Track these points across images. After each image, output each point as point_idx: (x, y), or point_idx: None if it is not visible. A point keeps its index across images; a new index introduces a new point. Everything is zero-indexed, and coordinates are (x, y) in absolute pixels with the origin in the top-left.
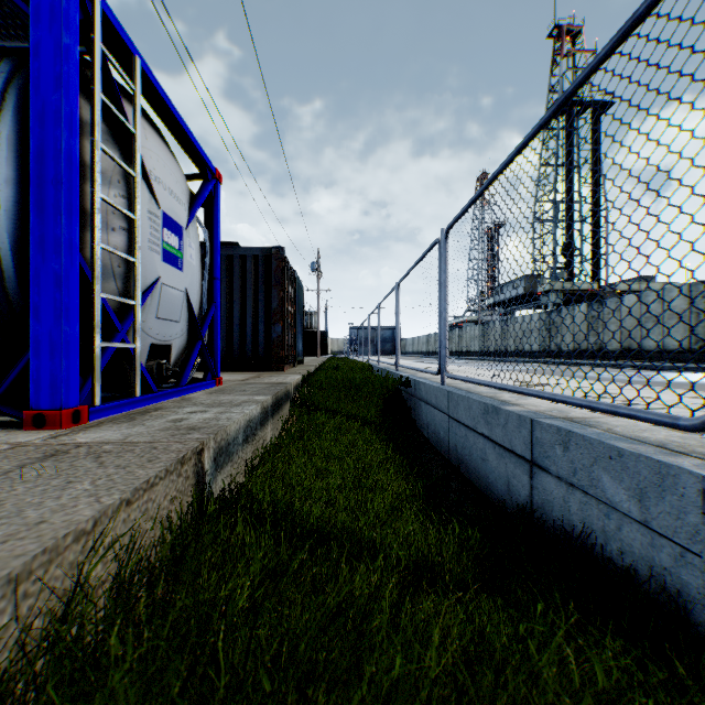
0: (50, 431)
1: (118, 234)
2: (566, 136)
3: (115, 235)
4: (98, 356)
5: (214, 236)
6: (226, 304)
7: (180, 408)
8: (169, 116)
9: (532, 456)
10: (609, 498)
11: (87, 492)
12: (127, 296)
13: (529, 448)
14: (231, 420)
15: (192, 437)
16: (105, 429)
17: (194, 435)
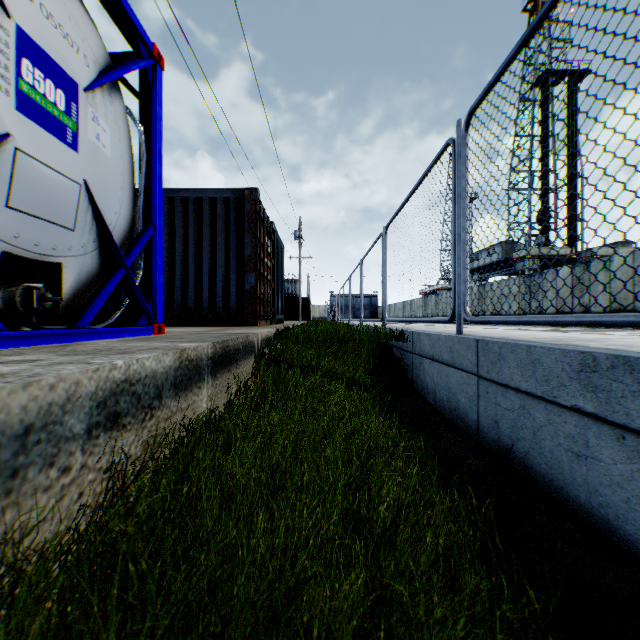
0: None
1: None
2: (542, 105)
3: None
4: None
5: (152, 136)
6: (194, 252)
7: (8, 355)
8: None
9: None
10: None
11: None
12: None
13: None
14: (29, 378)
15: None
16: None
17: None
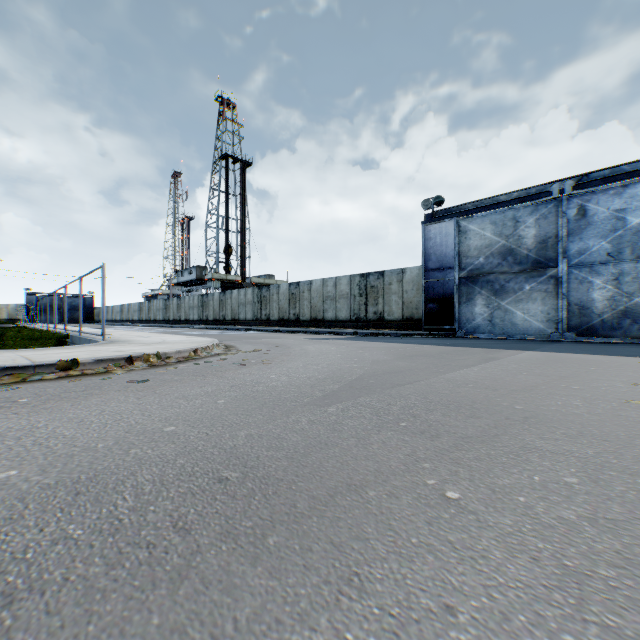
0: None
1: None
2: (226, 175)
3: None
4: None
5: None
6: None
7: None
8: None
9: None
10: None
11: None
12: None
13: None
14: None
15: None
16: None
17: None
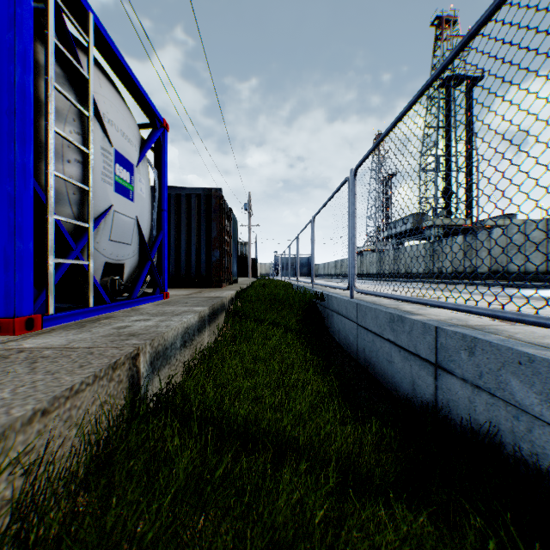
0: (3, 337)
1: (73, 165)
2: (445, 103)
3: (70, 166)
4: (52, 270)
5: (162, 175)
6: (175, 234)
7: (127, 316)
8: (121, 70)
9: (437, 360)
10: (518, 401)
11: (2, 402)
12: (82, 220)
13: (433, 353)
14: (169, 327)
15: (129, 343)
16: (54, 335)
17: (132, 341)
